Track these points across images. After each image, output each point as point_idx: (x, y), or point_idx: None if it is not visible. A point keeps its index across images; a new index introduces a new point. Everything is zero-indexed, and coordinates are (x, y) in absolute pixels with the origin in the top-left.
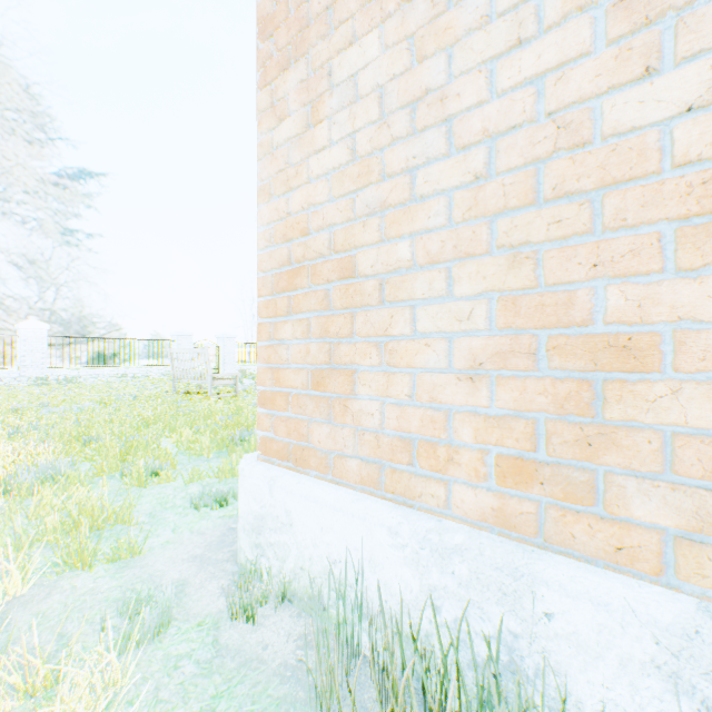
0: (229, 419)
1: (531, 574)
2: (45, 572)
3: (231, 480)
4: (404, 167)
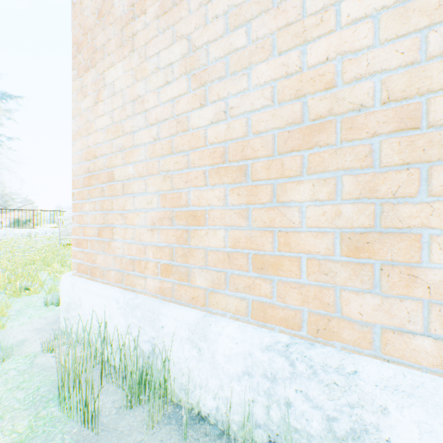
0: None
1: (159, 311)
2: None
3: None
4: (130, 130)
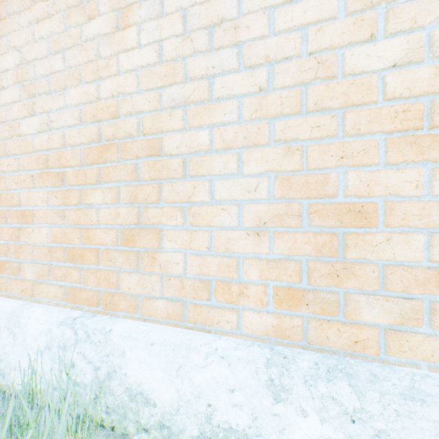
0: None
1: None
2: None
3: None
4: None
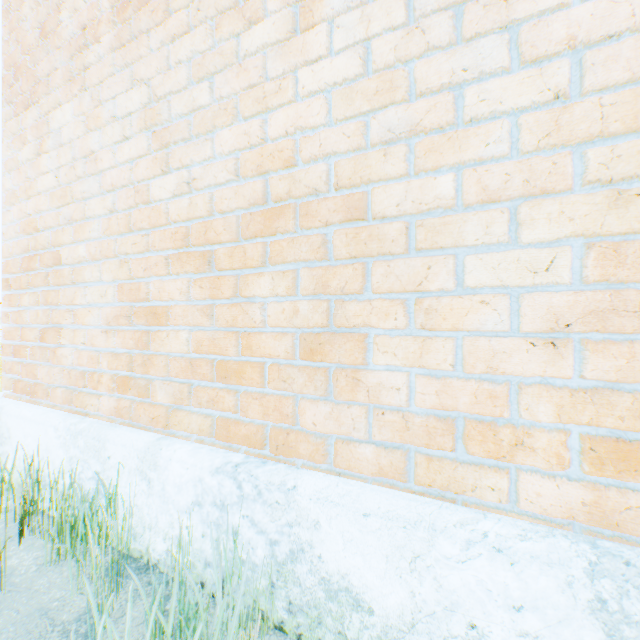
0: None
1: (105, 437)
2: None
3: None
4: (80, 196)
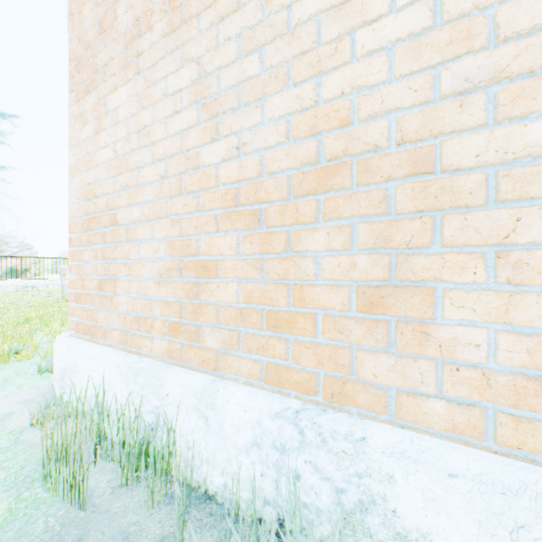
0: None
1: (163, 376)
2: None
3: None
4: (135, 166)
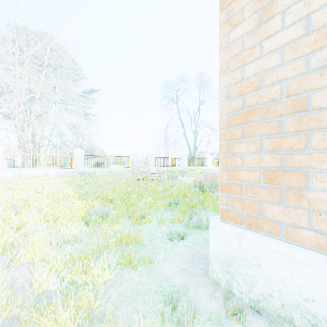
0: (164, 193)
1: None
2: (114, 267)
3: (179, 224)
4: None
